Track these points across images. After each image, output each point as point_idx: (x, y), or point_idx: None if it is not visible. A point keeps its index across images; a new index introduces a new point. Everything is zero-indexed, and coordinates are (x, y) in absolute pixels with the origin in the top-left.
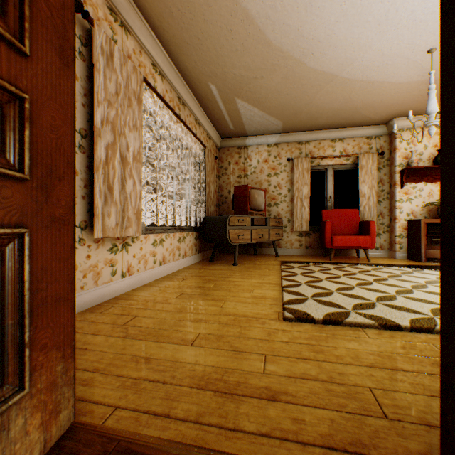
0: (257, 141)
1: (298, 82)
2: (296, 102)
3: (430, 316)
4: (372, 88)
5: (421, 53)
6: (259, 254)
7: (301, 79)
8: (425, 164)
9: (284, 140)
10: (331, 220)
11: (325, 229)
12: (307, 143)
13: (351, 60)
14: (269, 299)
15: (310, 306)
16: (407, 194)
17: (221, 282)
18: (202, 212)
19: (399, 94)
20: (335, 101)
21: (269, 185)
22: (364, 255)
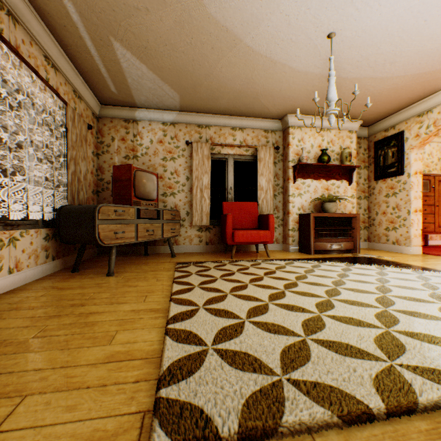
0: (149, 115)
1: (196, 35)
2: (195, 69)
3: (382, 357)
4: (275, 70)
5: (322, 36)
6: (153, 253)
7: (201, 33)
8: (312, 162)
9: (183, 120)
10: (232, 213)
11: (227, 224)
12: (208, 127)
13: (258, 20)
14: (138, 361)
15: (211, 375)
16: (299, 189)
17: (61, 321)
18: (66, 199)
19: (297, 85)
20: (237, 78)
21: (165, 170)
22: (262, 249)
